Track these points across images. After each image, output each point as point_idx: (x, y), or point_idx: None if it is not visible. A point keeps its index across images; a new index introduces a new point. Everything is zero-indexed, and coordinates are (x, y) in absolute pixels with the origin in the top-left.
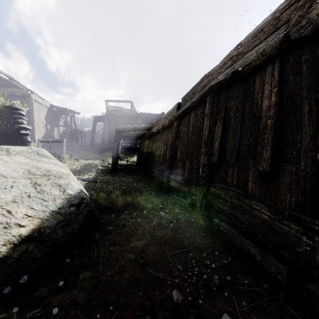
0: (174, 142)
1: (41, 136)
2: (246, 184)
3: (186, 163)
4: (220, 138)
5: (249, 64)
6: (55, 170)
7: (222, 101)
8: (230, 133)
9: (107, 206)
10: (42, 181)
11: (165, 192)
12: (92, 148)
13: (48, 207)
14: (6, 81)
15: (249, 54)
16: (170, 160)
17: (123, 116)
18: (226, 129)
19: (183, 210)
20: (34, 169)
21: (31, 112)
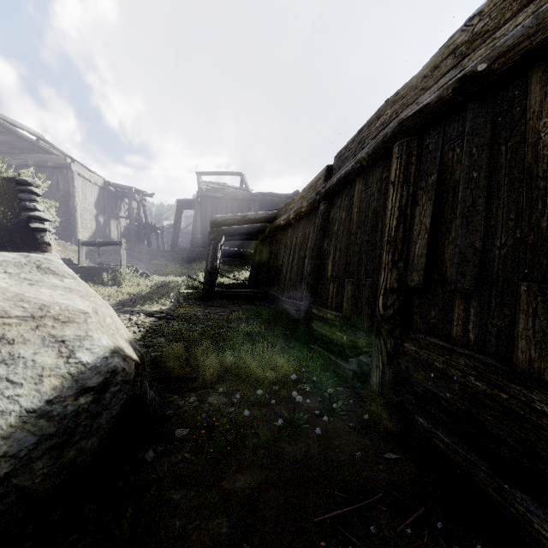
0: (319, 243)
1: (88, 235)
2: (510, 345)
3: (345, 285)
4: (428, 231)
5: (510, 49)
6: (60, 305)
7: (430, 150)
8: (456, 219)
9: (184, 374)
10: (19, 333)
11: (302, 341)
12: (174, 255)
13: (18, 401)
14: (31, 143)
15: (511, 26)
16: (311, 278)
17: (227, 199)
18: (443, 210)
19: (341, 386)
20: (8, 303)
21: (71, 194)
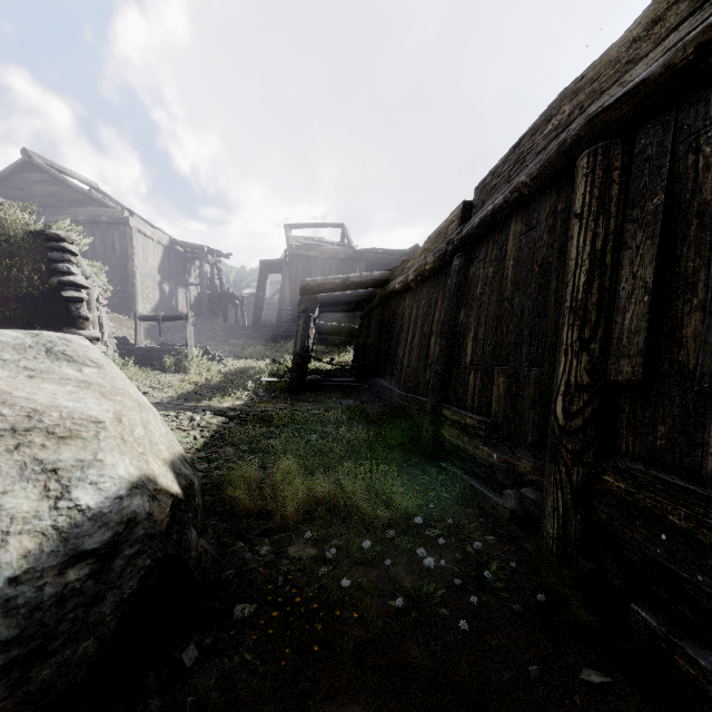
0: (452, 314)
1: (149, 307)
2: None
3: (494, 375)
4: (649, 290)
5: None
6: (61, 410)
7: (649, 157)
8: (709, 267)
9: (255, 508)
10: None
11: (428, 456)
12: (256, 332)
13: None
14: (82, 194)
15: None
16: (441, 364)
17: (323, 258)
18: (679, 254)
19: (493, 533)
20: None
21: (130, 256)
